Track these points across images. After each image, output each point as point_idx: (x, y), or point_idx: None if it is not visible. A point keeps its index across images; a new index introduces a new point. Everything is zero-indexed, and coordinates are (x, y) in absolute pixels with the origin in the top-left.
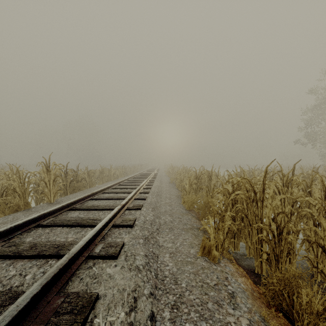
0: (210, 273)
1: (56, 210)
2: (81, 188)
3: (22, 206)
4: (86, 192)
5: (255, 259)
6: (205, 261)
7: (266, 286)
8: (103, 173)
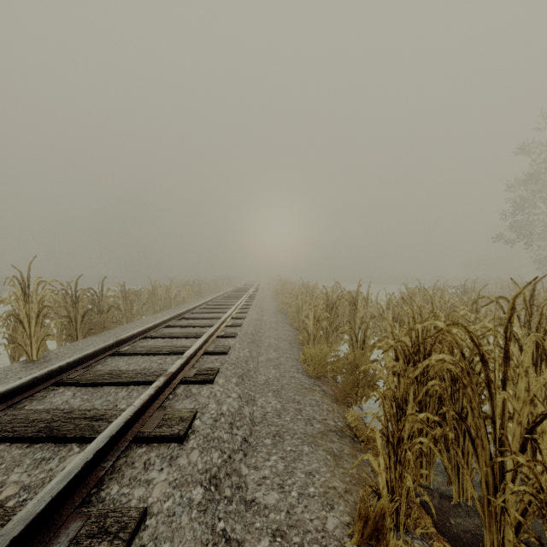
0: None
1: (15, 390)
2: (107, 325)
3: None
4: (115, 333)
5: (485, 526)
6: None
7: None
8: (155, 295)
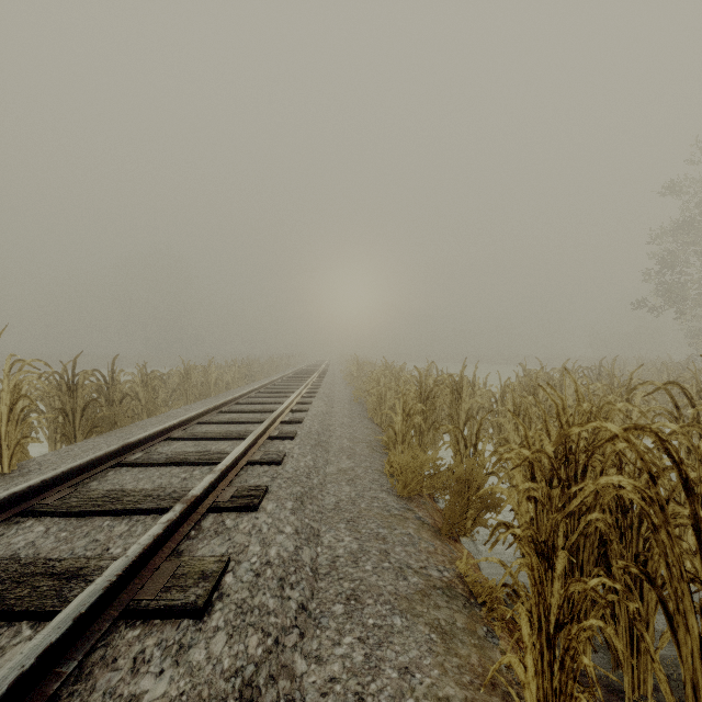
0: None
1: None
2: (120, 421)
3: None
4: (129, 433)
5: None
6: None
7: None
8: (188, 380)
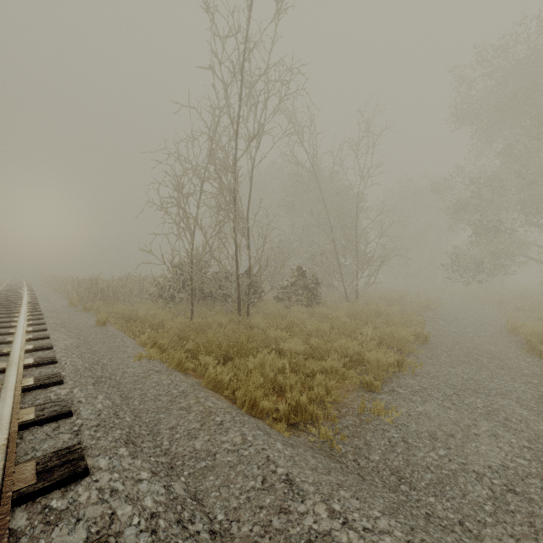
0: None
1: None
2: None
3: None
4: None
5: None
6: None
7: None
8: None
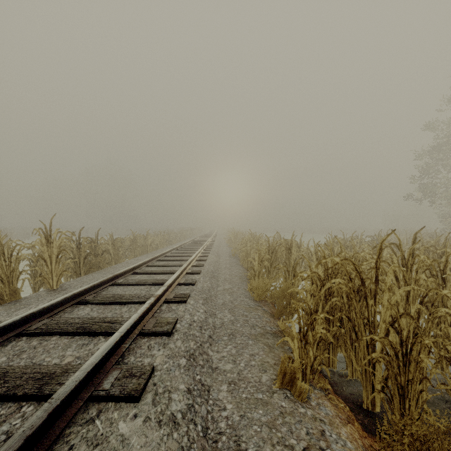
0: (295, 424)
1: (54, 305)
2: (102, 265)
3: (6, 296)
4: (109, 271)
5: (363, 387)
6: (285, 399)
7: (386, 439)
8: (135, 243)
